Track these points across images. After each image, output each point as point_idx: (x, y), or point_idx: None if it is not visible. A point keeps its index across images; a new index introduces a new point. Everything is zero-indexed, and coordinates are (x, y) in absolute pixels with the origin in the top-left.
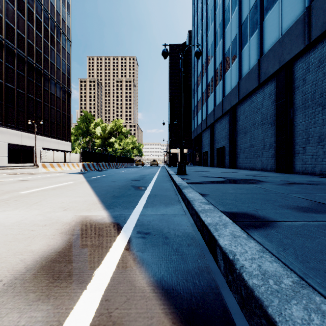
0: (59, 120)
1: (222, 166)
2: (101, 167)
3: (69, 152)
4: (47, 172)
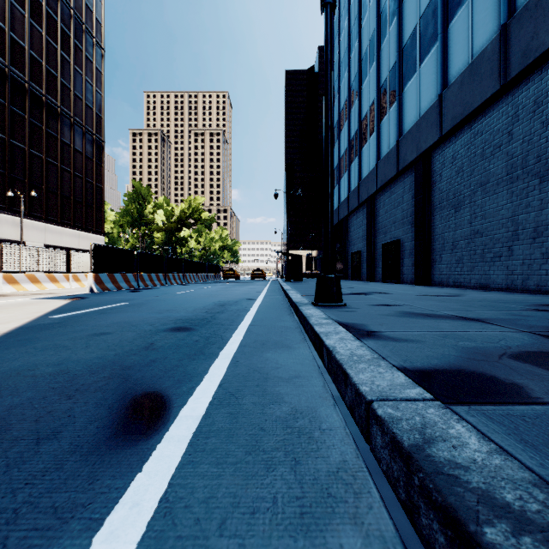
0: (79, 195)
1: (396, 281)
2: (145, 283)
3: (78, 251)
4: (6, 294)
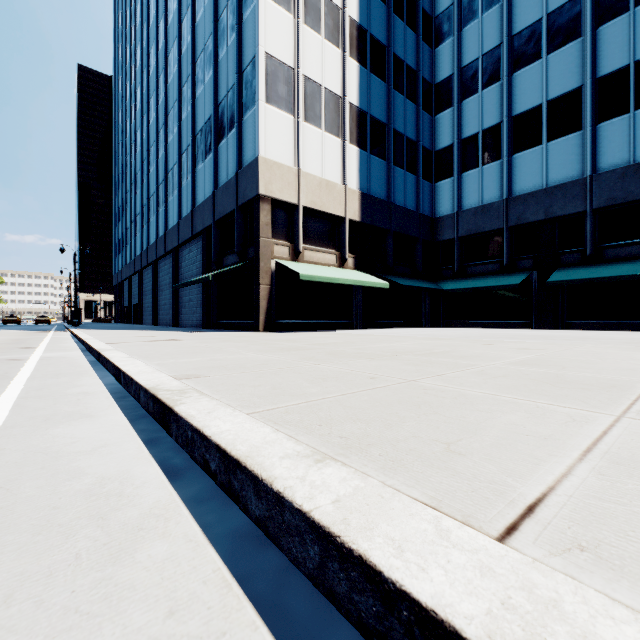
0: None
1: (137, 323)
2: None
3: None
4: None
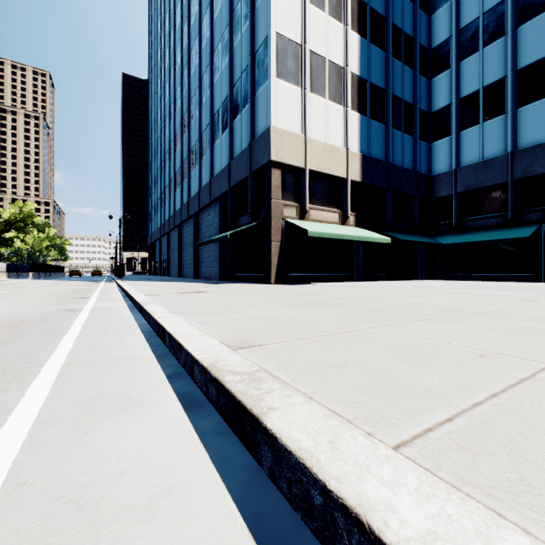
0: None
1: (165, 275)
2: (41, 277)
3: None
4: None
